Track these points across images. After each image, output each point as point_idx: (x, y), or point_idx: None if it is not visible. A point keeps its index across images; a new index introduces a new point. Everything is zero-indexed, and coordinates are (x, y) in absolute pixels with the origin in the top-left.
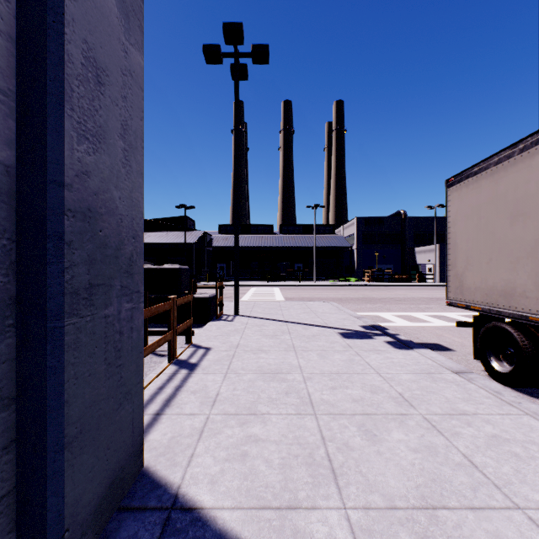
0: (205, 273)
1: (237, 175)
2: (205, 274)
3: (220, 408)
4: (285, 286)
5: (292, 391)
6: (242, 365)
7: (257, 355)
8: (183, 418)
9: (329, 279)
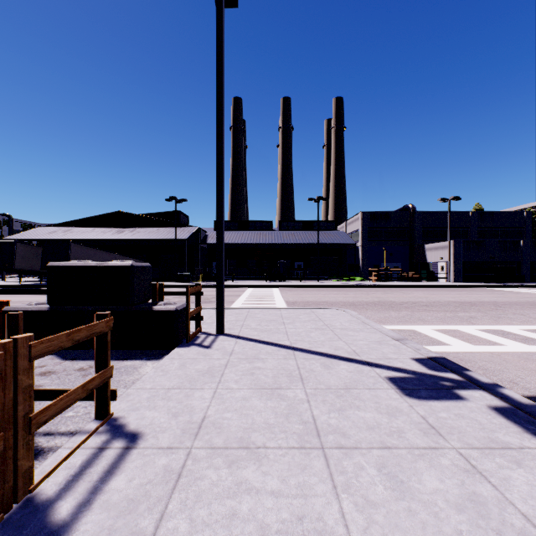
0: (198, 272)
1: (220, 132)
2: (199, 272)
3: None
4: (286, 287)
5: None
6: None
7: (235, 475)
8: None
9: (332, 278)
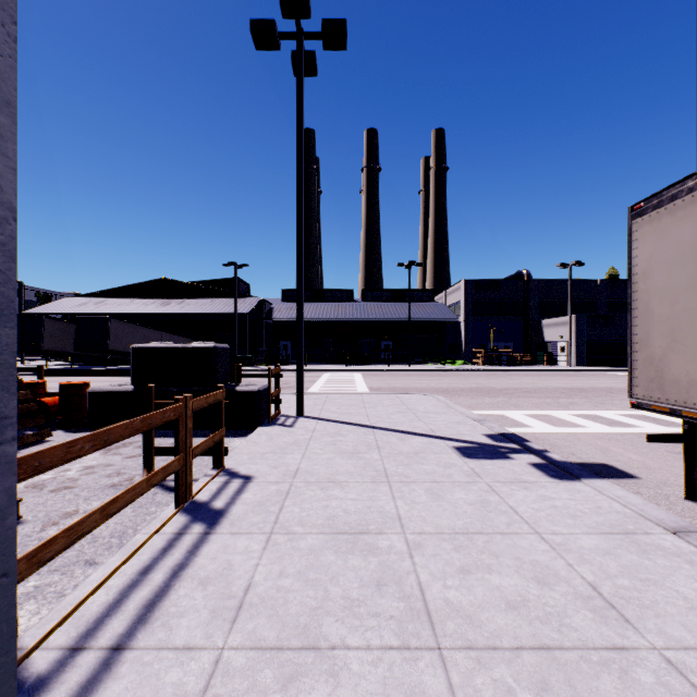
0: (262, 353)
1: (300, 211)
2: (263, 354)
3: (247, 627)
4: (370, 371)
5: (389, 578)
6: (301, 515)
7: (326, 493)
8: (165, 663)
9: (428, 361)
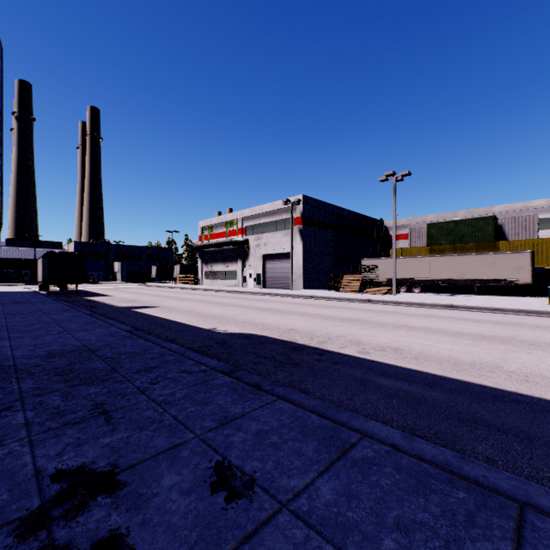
0: None
1: None
2: None
3: None
4: (8, 285)
5: None
6: None
7: None
8: None
9: None
